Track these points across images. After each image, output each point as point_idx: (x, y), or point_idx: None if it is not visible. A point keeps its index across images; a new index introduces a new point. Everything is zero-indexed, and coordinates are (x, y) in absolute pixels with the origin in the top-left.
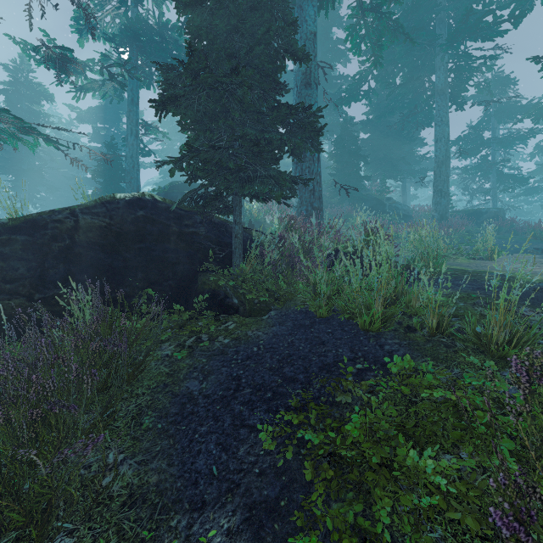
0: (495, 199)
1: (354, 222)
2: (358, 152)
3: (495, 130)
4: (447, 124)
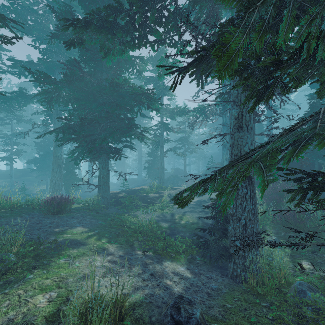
0: None
1: None
2: None
3: None
4: None
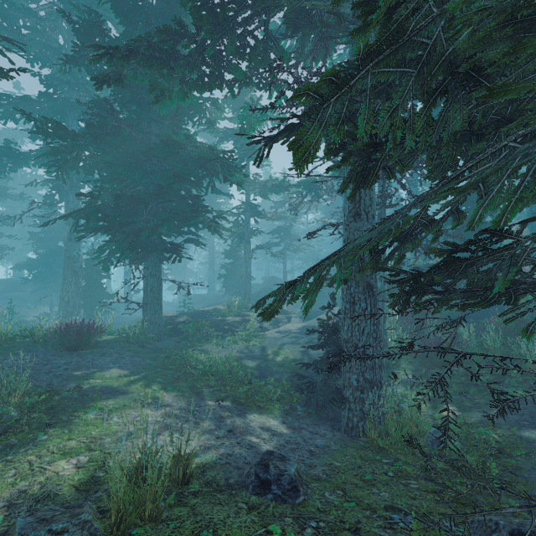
0: None
1: None
2: None
3: None
4: None
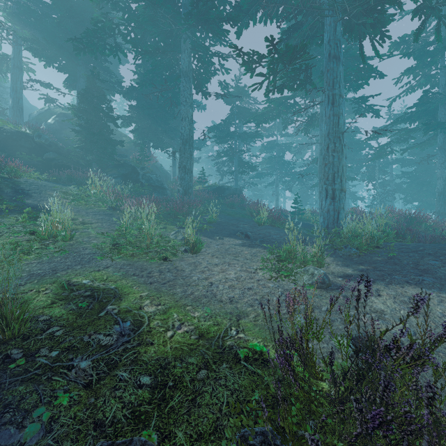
0: (237, 179)
1: (86, 191)
2: (108, 112)
3: (240, 127)
4: (191, 106)
